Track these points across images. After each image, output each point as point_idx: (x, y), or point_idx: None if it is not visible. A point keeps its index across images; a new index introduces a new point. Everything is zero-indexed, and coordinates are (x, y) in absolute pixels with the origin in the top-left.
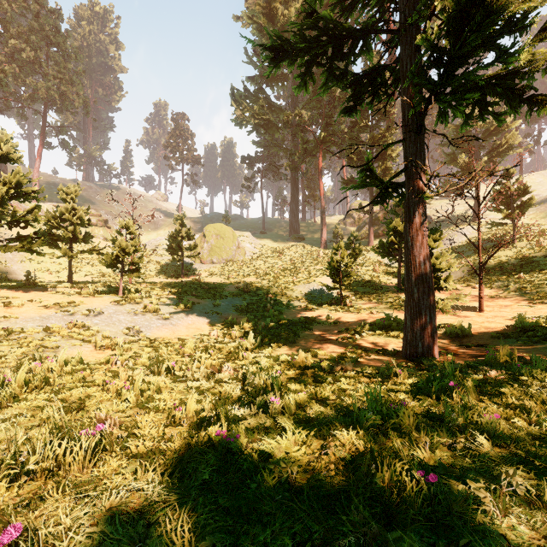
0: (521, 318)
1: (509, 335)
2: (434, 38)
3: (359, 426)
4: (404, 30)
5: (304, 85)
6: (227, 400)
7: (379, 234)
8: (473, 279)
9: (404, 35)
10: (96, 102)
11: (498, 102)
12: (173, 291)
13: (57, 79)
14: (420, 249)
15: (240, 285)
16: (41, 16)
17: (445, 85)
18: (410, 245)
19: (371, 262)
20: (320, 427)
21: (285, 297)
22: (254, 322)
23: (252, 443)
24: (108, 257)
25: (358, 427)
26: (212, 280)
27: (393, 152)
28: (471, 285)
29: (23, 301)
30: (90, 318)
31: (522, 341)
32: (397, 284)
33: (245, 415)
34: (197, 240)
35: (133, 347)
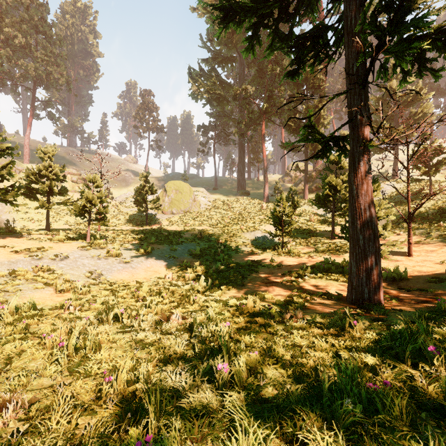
0: None
1: (445, 279)
2: None
3: (333, 419)
4: None
5: (251, 48)
6: (171, 357)
7: (312, 190)
8: (397, 227)
9: None
10: (76, 80)
11: (436, 58)
12: (137, 237)
13: (44, 61)
14: (365, 197)
15: (195, 233)
16: (31, 9)
17: (393, 33)
18: (355, 193)
19: (307, 213)
20: (282, 422)
21: (233, 242)
22: (206, 265)
23: (190, 444)
24: (76, 207)
25: (335, 426)
26: (171, 228)
27: (325, 120)
28: (396, 232)
29: None
30: (56, 262)
31: None
32: (330, 231)
33: (187, 388)
34: (160, 194)
35: (93, 290)
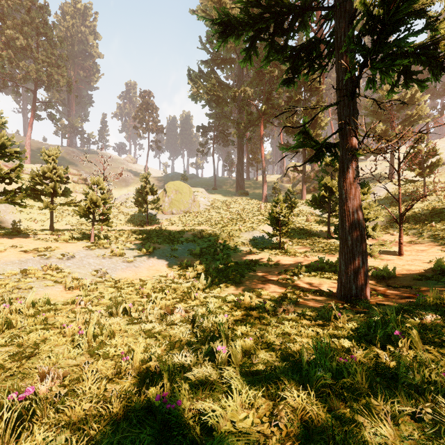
0: (439, 262)
1: (430, 277)
2: (371, 3)
3: (308, 384)
4: (339, 5)
5: (249, 59)
6: (177, 344)
7: (310, 190)
8: (391, 228)
9: (338, 10)
10: (77, 81)
11: (421, 71)
12: (138, 237)
13: (45, 62)
14: (353, 201)
15: (195, 233)
16: (32, 11)
17: (378, 52)
18: (344, 198)
19: (304, 213)
20: (268, 386)
21: (232, 242)
22: (205, 264)
23: (196, 402)
24: (81, 209)
25: (309, 387)
26: (171, 228)
27: (322, 122)
28: (390, 232)
29: (6, 246)
30: (63, 261)
31: (443, 283)
32: (326, 231)
33: (192, 365)
34: (160, 195)
35: (99, 287)
